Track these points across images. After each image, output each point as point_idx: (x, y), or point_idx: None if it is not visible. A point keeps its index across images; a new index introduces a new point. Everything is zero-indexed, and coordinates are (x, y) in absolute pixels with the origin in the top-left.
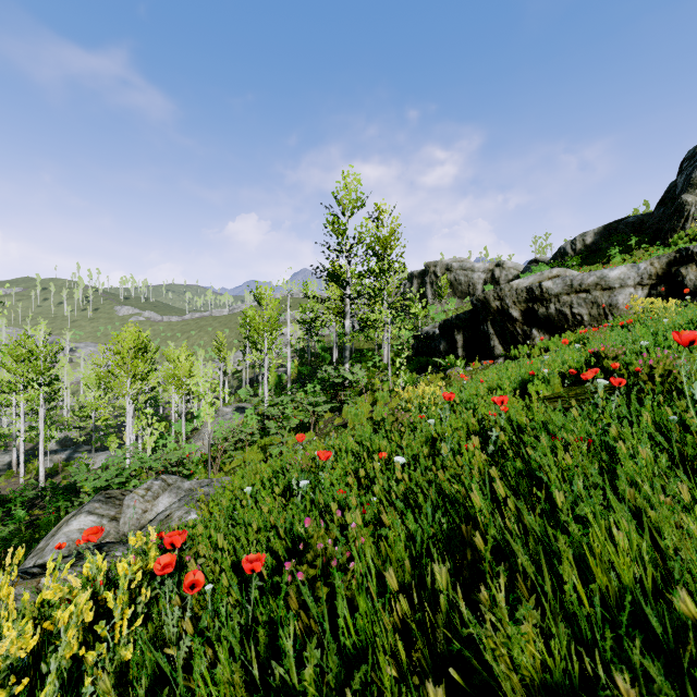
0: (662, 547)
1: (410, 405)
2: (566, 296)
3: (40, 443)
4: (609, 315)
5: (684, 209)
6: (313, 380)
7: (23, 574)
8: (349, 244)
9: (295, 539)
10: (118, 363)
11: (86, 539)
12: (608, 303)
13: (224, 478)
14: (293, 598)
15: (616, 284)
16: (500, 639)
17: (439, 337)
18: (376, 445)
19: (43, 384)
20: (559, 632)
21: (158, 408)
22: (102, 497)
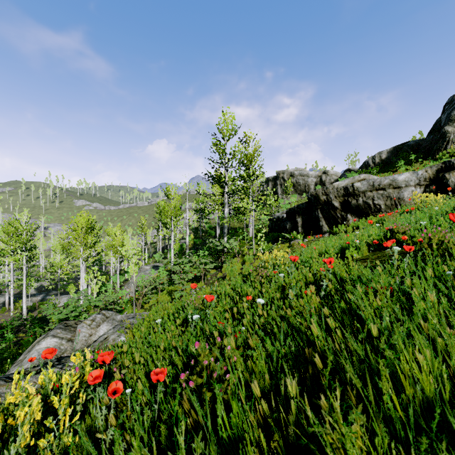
0: (451, 366)
1: (267, 264)
2: (370, 192)
3: (24, 290)
4: (398, 205)
5: (446, 136)
6: (203, 248)
7: (6, 378)
8: (226, 159)
9: (189, 356)
10: (74, 236)
11: (43, 357)
12: (397, 197)
13: (144, 313)
14: (186, 401)
15: (403, 185)
16: (335, 435)
17: (286, 219)
18: (244, 291)
19: (25, 251)
20: (380, 431)
21: (102, 267)
22: (62, 325)
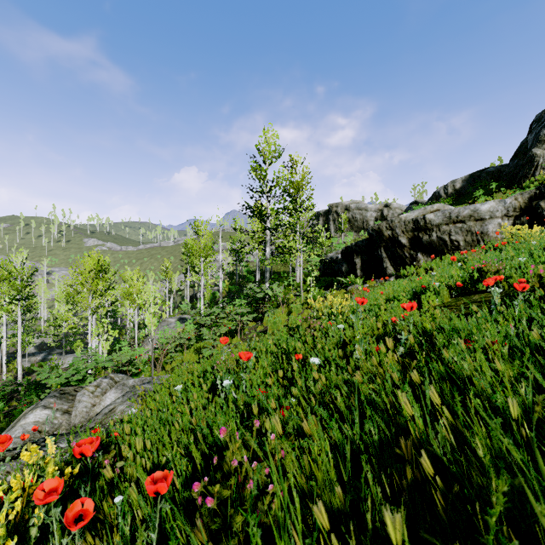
0: None
1: (320, 314)
2: (446, 226)
3: (18, 347)
4: (481, 241)
5: (534, 160)
6: (240, 296)
7: None
8: (268, 187)
9: (215, 441)
10: (81, 282)
11: None
12: (480, 231)
13: (163, 376)
14: (200, 531)
15: (487, 216)
16: None
17: (341, 261)
18: (292, 348)
19: (20, 300)
20: None
21: (117, 319)
22: (57, 393)
